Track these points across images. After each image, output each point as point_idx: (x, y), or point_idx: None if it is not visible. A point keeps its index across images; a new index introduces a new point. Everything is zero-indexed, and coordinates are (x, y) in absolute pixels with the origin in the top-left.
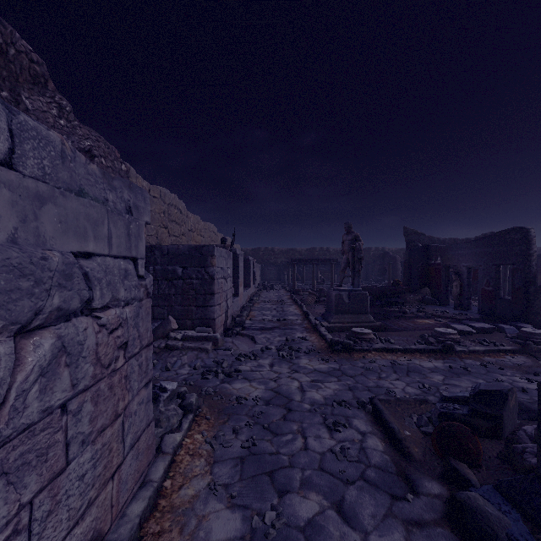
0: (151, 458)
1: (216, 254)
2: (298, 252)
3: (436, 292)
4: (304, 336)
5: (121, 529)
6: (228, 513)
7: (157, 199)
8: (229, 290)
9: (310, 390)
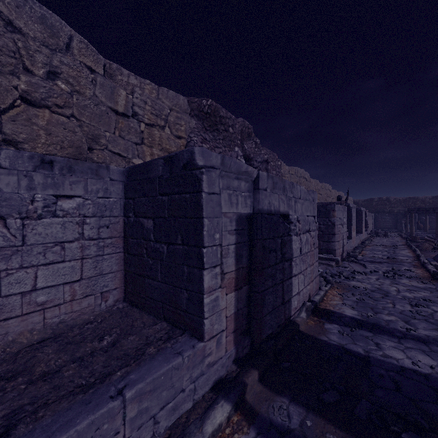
0: (318, 289)
1: (336, 209)
2: (420, 200)
3: None
4: (409, 269)
5: (314, 299)
6: (351, 310)
7: (293, 175)
8: (344, 233)
9: (404, 292)
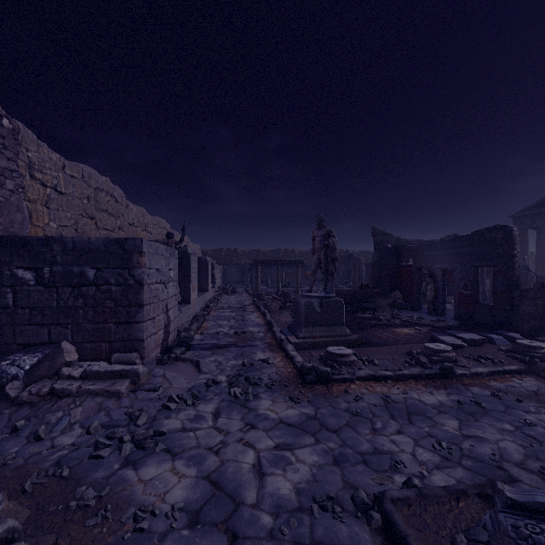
0: None
1: (147, 250)
2: (263, 253)
3: (408, 295)
4: (267, 359)
5: None
6: None
7: (77, 180)
8: (172, 298)
9: (273, 471)
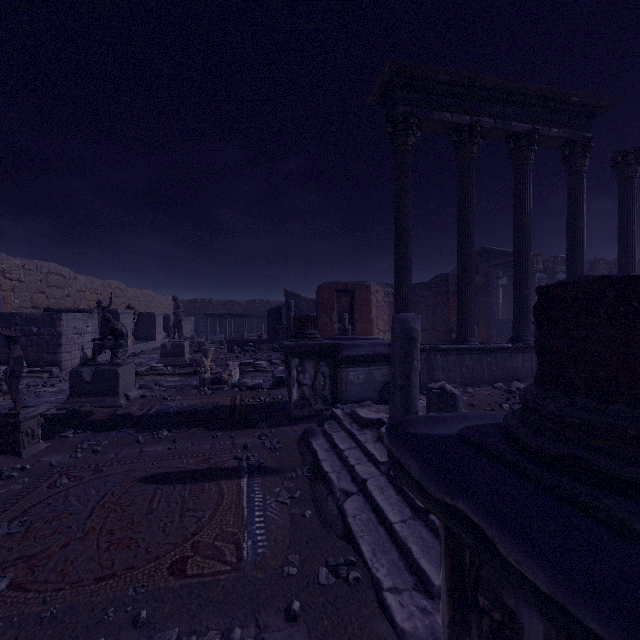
0: None
1: (66, 318)
2: (238, 304)
3: None
4: None
5: None
6: None
7: (33, 271)
8: (90, 342)
9: None
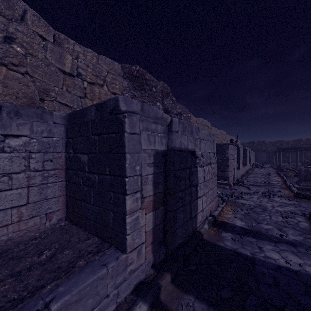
0: (217, 206)
1: (229, 148)
2: (285, 142)
3: None
4: (280, 190)
5: (214, 214)
6: (240, 221)
7: (199, 124)
8: (235, 165)
9: (277, 207)
